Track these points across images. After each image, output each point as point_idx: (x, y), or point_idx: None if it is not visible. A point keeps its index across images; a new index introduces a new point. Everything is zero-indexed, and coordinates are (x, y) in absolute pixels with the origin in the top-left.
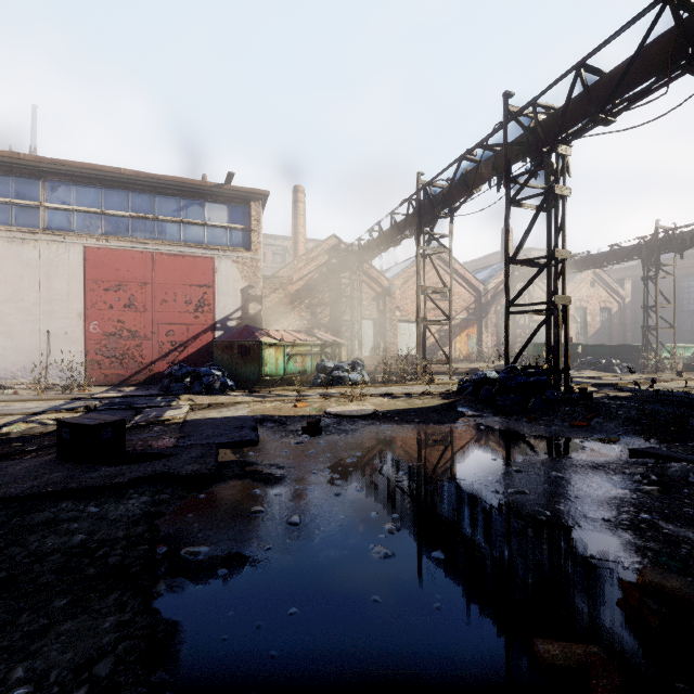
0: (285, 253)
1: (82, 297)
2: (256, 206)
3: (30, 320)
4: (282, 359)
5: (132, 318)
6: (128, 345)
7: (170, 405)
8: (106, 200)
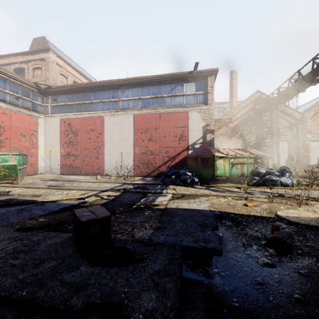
0: (224, 110)
1: (133, 137)
2: (210, 79)
3: (116, 148)
4: (228, 166)
5: (151, 145)
6: (149, 158)
7: (161, 192)
8: (141, 92)
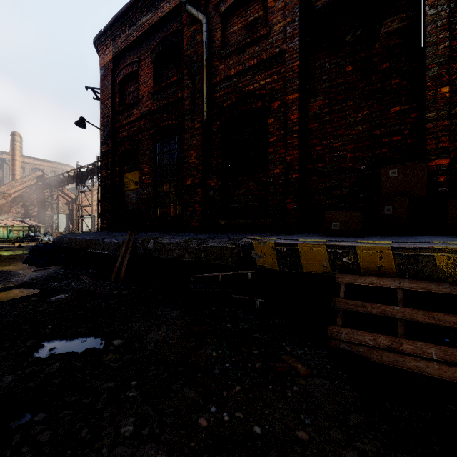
0: (3, 163)
1: None
2: None
3: None
4: (6, 232)
5: None
6: None
7: None
8: None
